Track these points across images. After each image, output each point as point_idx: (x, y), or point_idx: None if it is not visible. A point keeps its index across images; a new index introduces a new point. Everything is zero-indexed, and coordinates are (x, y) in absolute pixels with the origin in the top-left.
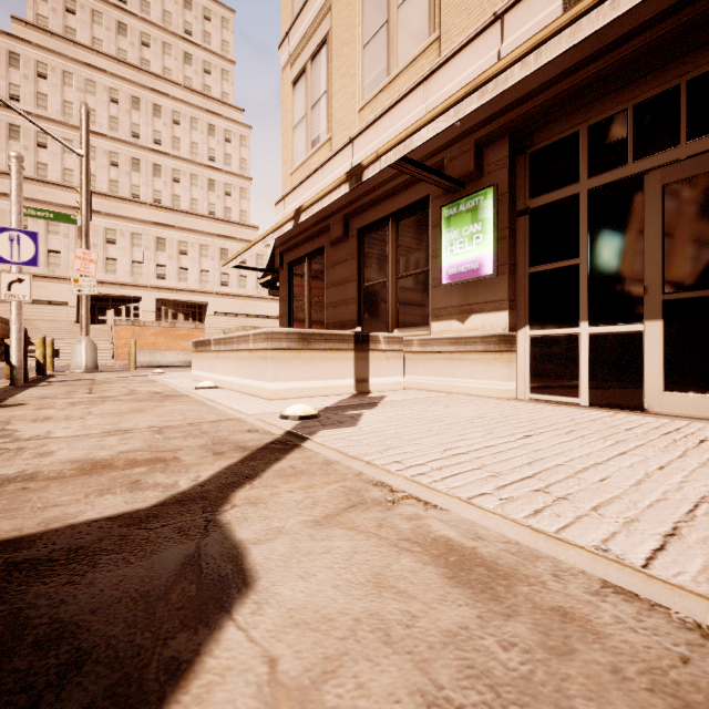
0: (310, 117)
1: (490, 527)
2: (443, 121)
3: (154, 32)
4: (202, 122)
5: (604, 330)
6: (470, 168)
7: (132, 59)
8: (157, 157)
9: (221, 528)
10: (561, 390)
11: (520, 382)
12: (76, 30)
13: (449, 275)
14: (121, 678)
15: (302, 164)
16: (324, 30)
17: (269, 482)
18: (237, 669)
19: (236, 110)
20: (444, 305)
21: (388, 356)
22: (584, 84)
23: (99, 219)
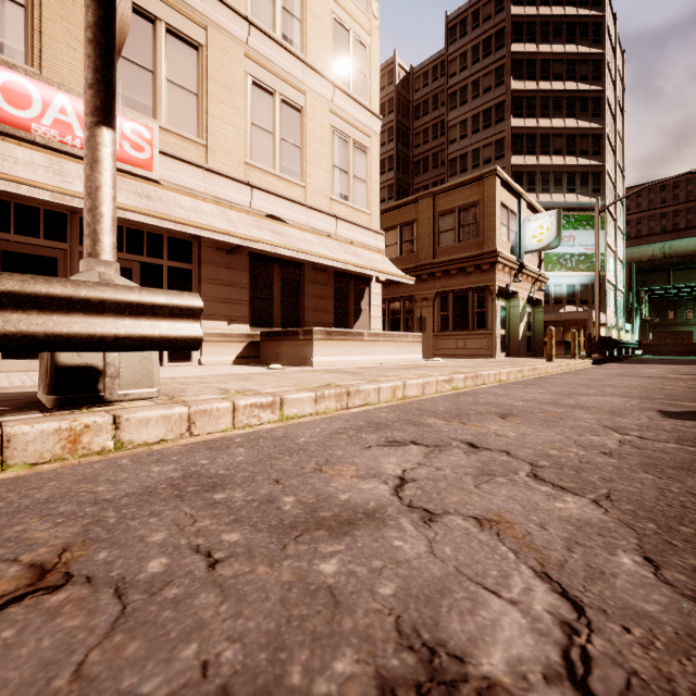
0: None
1: None
2: None
3: None
4: None
5: None
6: None
7: None
8: None
9: None
10: None
11: None
12: None
13: None
14: None
15: None
16: None
17: None
18: None
19: None
20: None
21: None
22: None
23: None
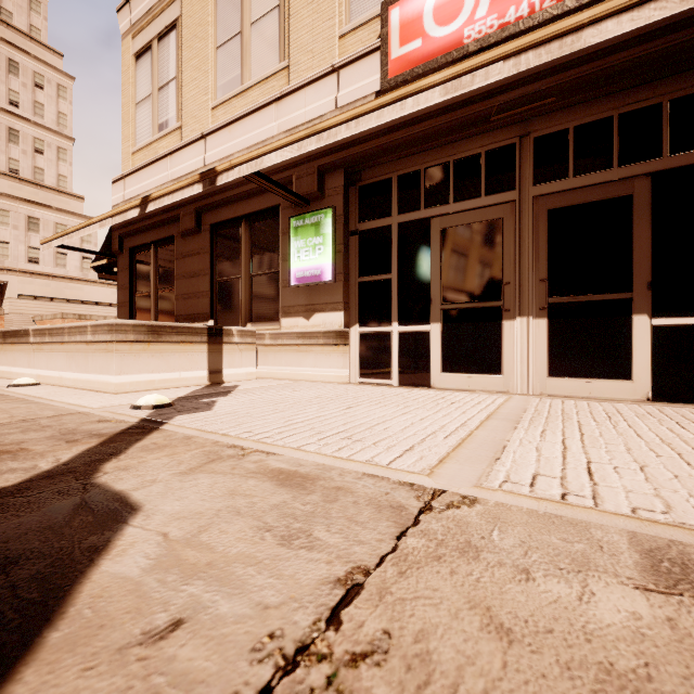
0: (157, 99)
1: (309, 460)
2: (289, 151)
3: None
4: None
5: (407, 329)
6: (314, 189)
7: None
8: None
9: (99, 487)
10: (380, 374)
11: (352, 369)
12: None
13: (296, 278)
14: (54, 560)
15: (148, 145)
16: (173, 14)
17: (135, 455)
18: (141, 541)
19: (51, 52)
20: (293, 303)
21: (241, 348)
22: (394, 144)
23: None
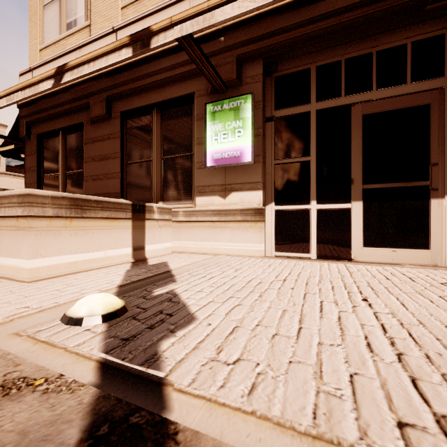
0: (65, 0)
1: None
2: (251, 1)
3: None
4: None
5: (327, 207)
6: (232, 76)
7: None
8: None
9: None
10: (297, 248)
11: (267, 244)
12: None
13: (214, 159)
14: None
15: (55, 42)
16: None
17: None
18: None
19: None
20: (208, 183)
21: (160, 224)
22: (319, 33)
23: None
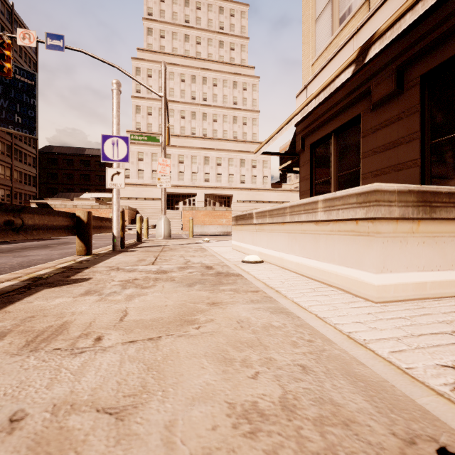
0: None
1: None
2: None
3: (203, 34)
4: (229, 81)
5: None
6: None
7: (191, 54)
8: (205, 109)
9: None
10: None
11: None
12: (165, 46)
13: None
14: None
15: (327, 47)
16: None
17: None
18: None
19: (249, 68)
20: None
21: None
22: None
23: (175, 150)
